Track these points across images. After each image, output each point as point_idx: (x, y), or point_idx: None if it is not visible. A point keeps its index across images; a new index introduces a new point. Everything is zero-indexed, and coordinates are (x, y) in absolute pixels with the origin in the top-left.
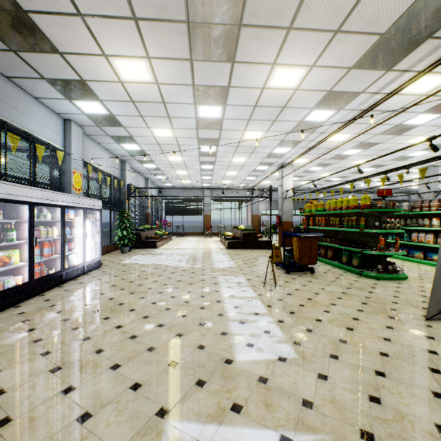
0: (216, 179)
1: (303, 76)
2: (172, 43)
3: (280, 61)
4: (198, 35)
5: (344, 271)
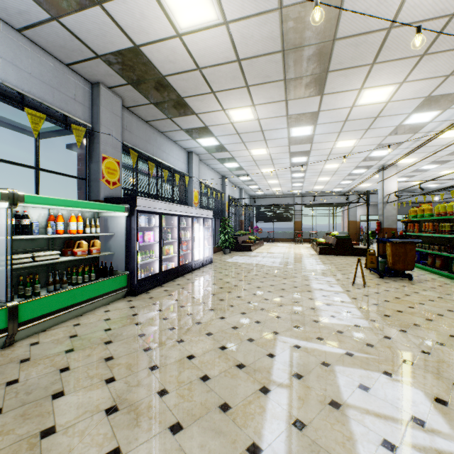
0: (307, 185)
1: (393, 91)
2: (272, 94)
3: (367, 86)
4: (292, 85)
5: (453, 281)
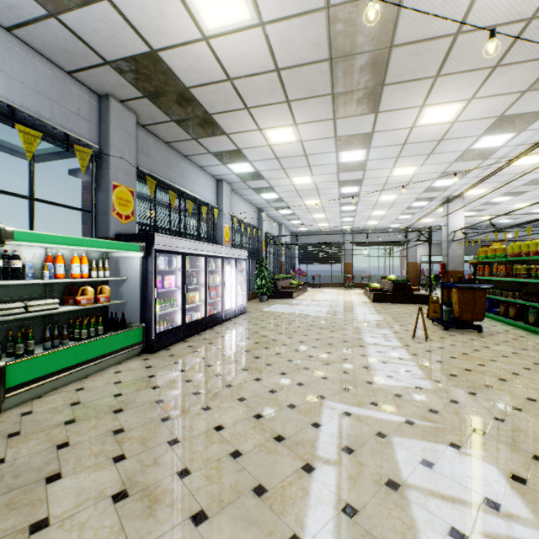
0: (359, 220)
1: (460, 109)
2: (317, 111)
3: (430, 102)
4: (341, 100)
5: (530, 333)
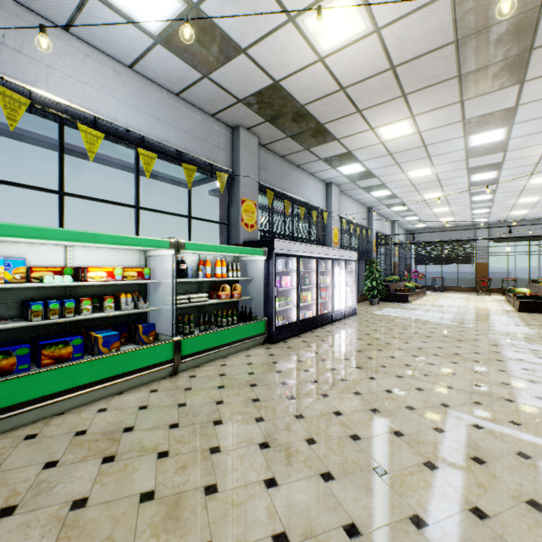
0: (498, 211)
1: None
2: (439, 97)
3: None
4: (470, 80)
5: None
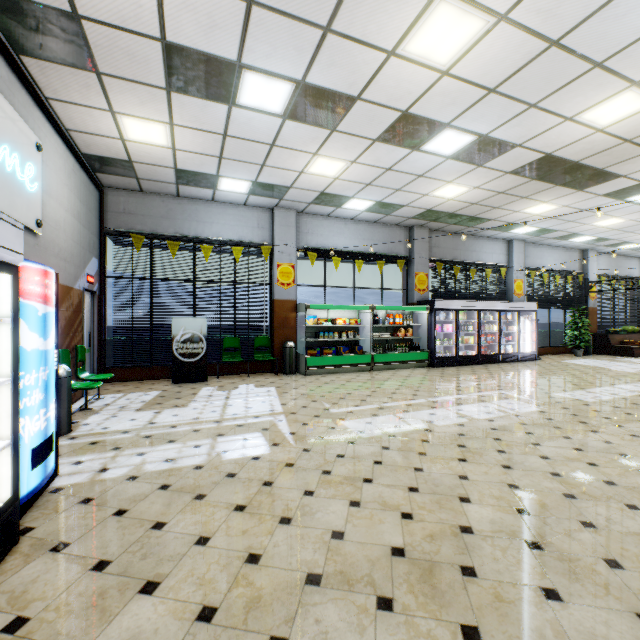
0: None
1: None
2: (556, 193)
3: None
4: (571, 184)
5: None
